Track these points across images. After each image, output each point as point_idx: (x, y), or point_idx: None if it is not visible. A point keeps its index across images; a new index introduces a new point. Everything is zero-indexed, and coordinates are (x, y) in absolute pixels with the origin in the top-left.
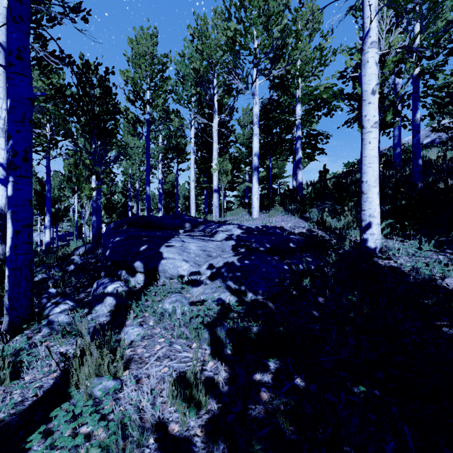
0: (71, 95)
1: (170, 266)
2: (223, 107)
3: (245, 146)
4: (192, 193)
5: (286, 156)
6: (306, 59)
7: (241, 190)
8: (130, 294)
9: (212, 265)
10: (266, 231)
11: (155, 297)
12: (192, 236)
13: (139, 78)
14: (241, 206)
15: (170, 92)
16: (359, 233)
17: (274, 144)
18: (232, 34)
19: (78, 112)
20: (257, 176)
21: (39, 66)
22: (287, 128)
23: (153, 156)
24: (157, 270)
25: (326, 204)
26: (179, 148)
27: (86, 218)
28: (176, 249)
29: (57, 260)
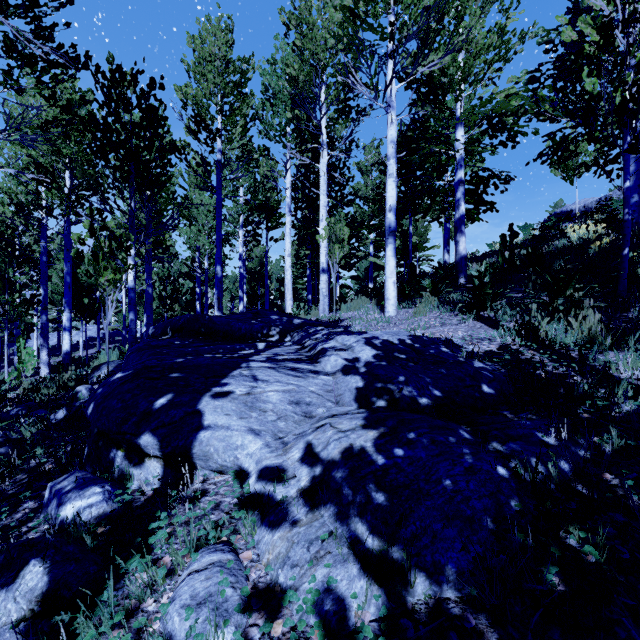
0: (92, 119)
1: (218, 446)
2: (335, 141)
3: (368, 203)
4: (288, 274)
5: (436, 213)
6: (475, 48)
7: (362, 269)
8: (107, 537)
9: (313, 449)
10: (422, 350)
11: (166, 548)
12: (276, 361)
13: (204, 95)
14: (363, 293)
15: (252, 117)
16: (633, 363)
17: (419, 194)
18: (351, 2)
19: (103, 148)
20: (393, 246)
21: (32, 67)
22: (438, 169)
23: (232, 220)
24: (189, 453)
25: (517, 292)
26: (269, 208)
27: (109, 318)
28: (235, 403)
29: (54, 391)
